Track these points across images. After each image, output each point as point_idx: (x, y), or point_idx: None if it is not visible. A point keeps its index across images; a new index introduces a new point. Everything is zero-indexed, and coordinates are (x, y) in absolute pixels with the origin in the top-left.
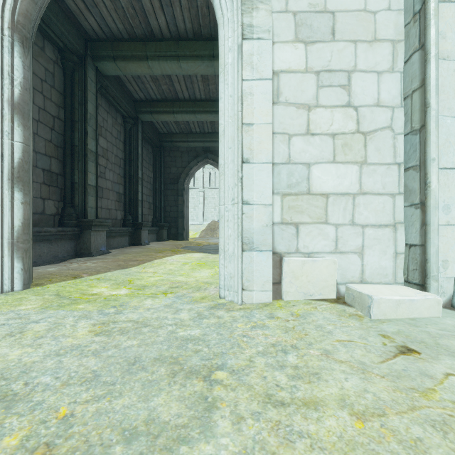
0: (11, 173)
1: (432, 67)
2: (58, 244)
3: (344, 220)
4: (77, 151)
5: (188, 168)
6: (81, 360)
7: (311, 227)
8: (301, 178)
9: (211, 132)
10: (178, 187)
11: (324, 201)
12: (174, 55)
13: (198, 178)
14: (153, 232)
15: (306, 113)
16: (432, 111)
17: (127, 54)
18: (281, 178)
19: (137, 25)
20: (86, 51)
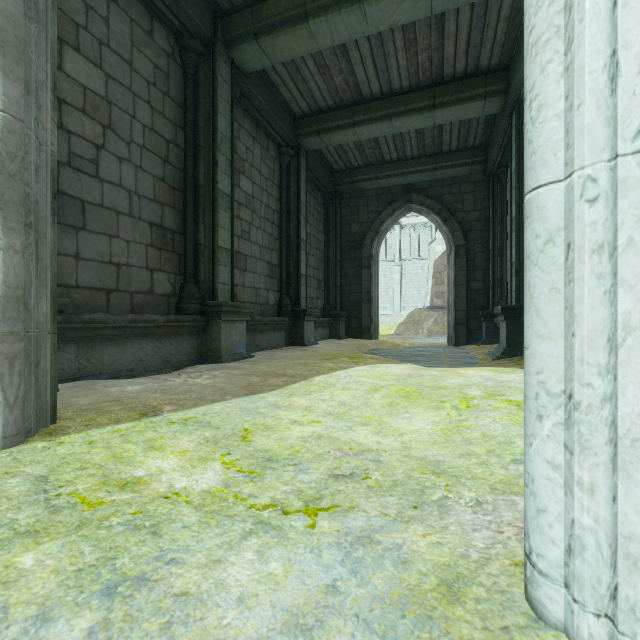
0: None
1: None
2: (171, 341)
3: None
4: (202, 194)
5: (378, 221)
6: None
7: None
8: None
9: (417, 156)
10: (361, 254)
11: None
12: None
13: (392, 245)
14: (324, 324)
15: None
16: None
17: (275, 20)
18: None
19: None
20: (215, 33)
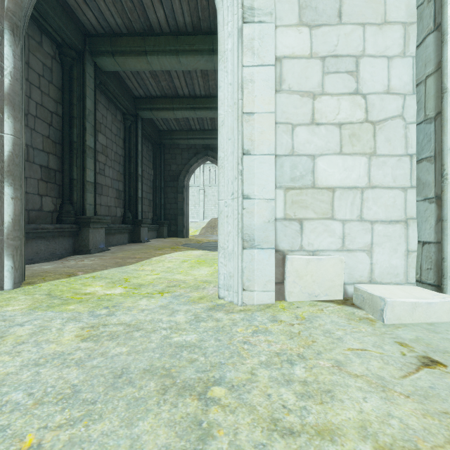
0: (0, 166)
1: (449, 48)
2: (56, 241)
3: (351, 215)
4: (75, 147)
5: (188, 165)
6: (61, 371)
7: (316, 223)
8: (305, 170)
9: (211, 129)
10: (178, 184)
11: (330, 195)
12: (173, 49)
13: (199, 175)
14: (153, 229)
15: (311, 101)
16: (449, 96)
17: (126, 49)
18: (284, 171)
19: (136, 19)
20: (84, 46)
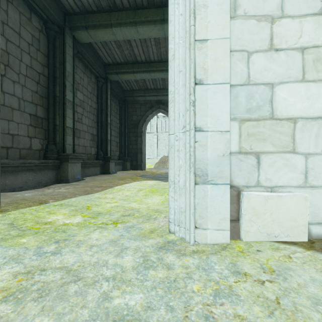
0: None
1: None
2: (42, 173)
3: (316, 148)
4: (57, 100)
5: (145, 116)
6: None
7: (275, 157)
8: (262, 100)
9: (162, 88)
10: (137, 130)
11: (291, 127)
12: (132, 21)
13: (153, 125)
14: (119, 163)
15: (269, 25)
16: None
17: (96, 23)
18: (239, 102)
19: None
20: (65, 23)
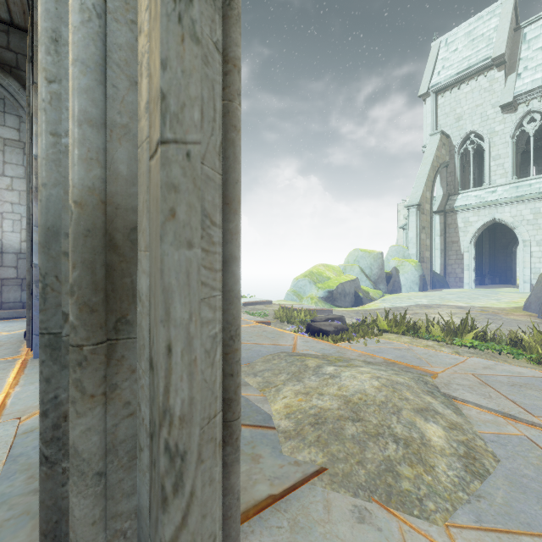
0: (473, 269)
1: None
2: None
3: None
4: None
5: (515, 239)
6: (497, 292)
7: None
8: (537, 270)
9: None
10: (507, 251)
11: None
12: None
13: None
14: (489, 279)
15: (539, 259)
16: None
17: None
18: (533, 271)
19: None
20: None
